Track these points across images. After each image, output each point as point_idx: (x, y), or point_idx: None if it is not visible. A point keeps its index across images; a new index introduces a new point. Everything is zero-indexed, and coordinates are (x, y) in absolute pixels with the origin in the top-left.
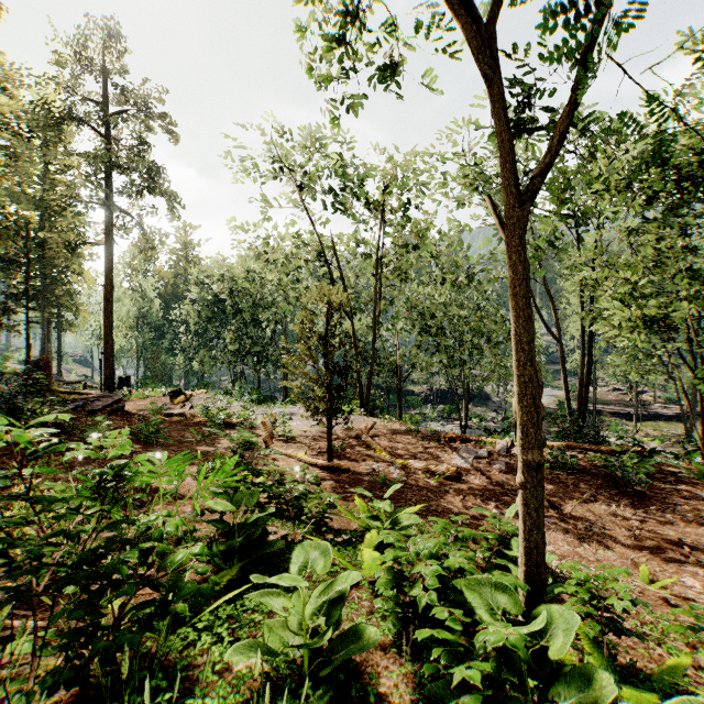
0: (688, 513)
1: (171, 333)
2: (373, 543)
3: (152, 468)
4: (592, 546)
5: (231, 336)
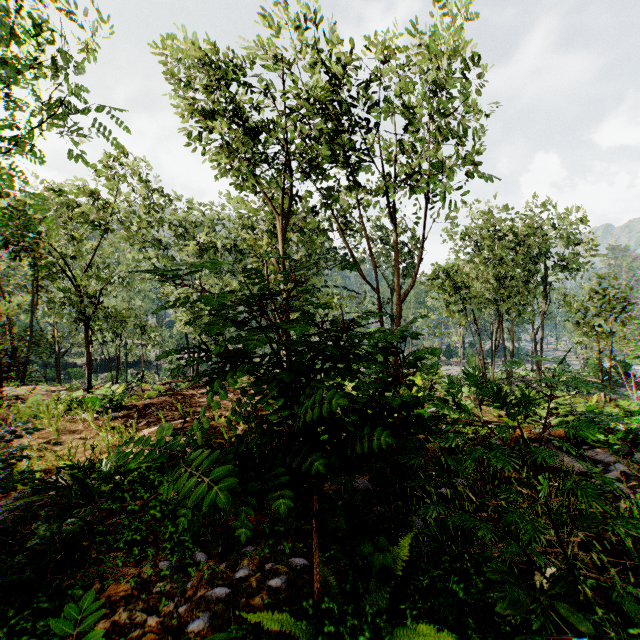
0: None
1: None
2: None
3: None
4: None
5: None
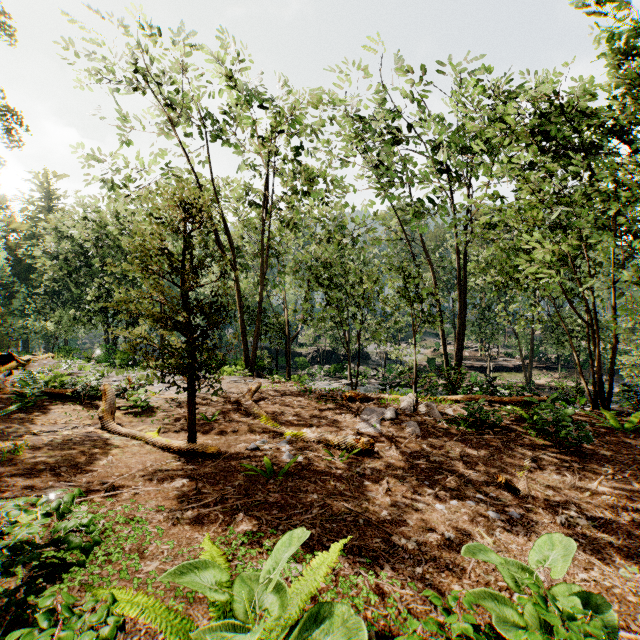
0: None
1: (23, 292)
2: None
3: None
4: (602, 560)
5: (96, 292)
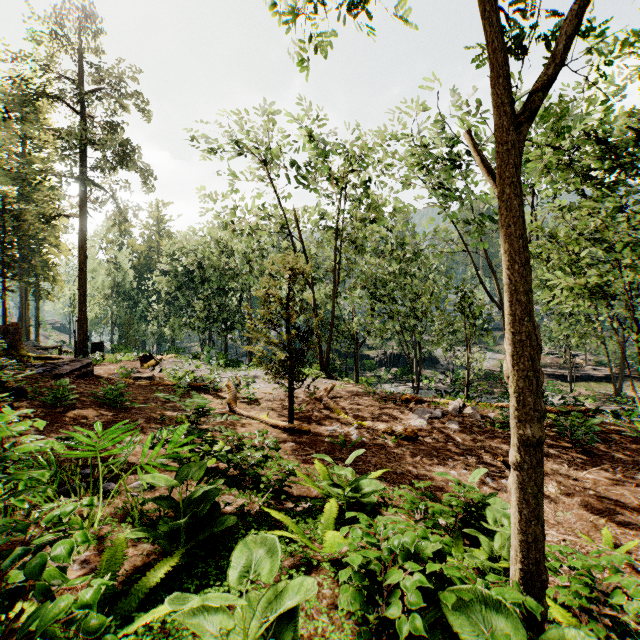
0: (637, 471)
1: (144, 302)
2: (334, 515)
3: (86, 440)
4: (550, 507)
5: (200, 304)
